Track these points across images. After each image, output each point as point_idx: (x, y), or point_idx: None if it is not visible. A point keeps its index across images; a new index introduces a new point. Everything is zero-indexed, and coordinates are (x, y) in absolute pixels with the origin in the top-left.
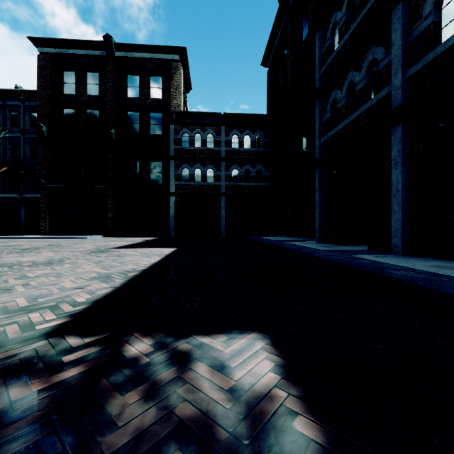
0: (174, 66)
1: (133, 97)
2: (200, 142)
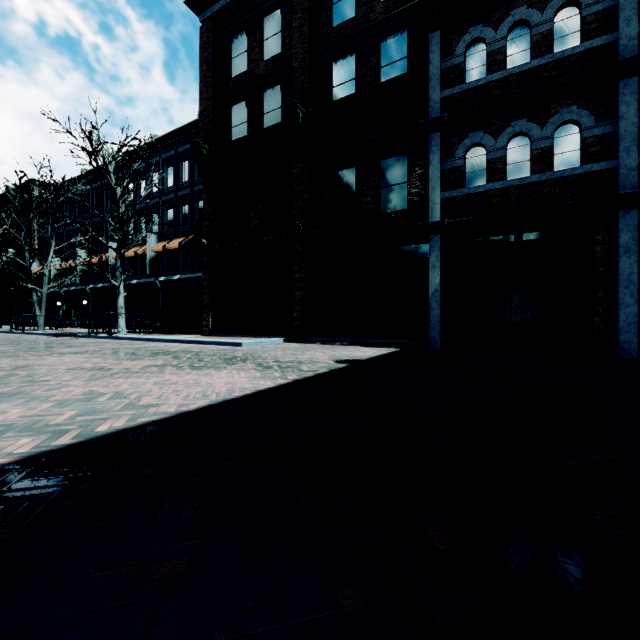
0: None
1: (341, 22)
2: (526, 49)
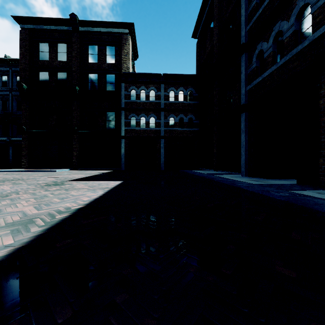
0: (125, 38)
1: (92, 62)
2: (144, 96)
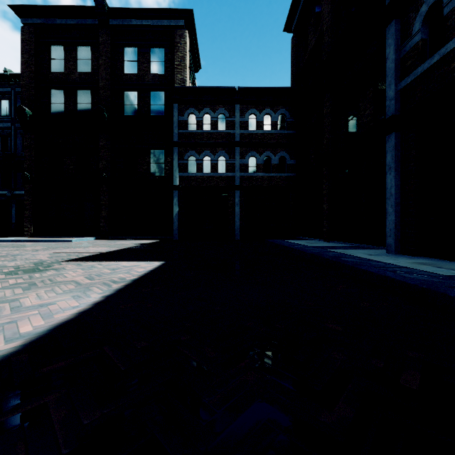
0: (179, 33)
1: (130, 73)
2: (209, 124)
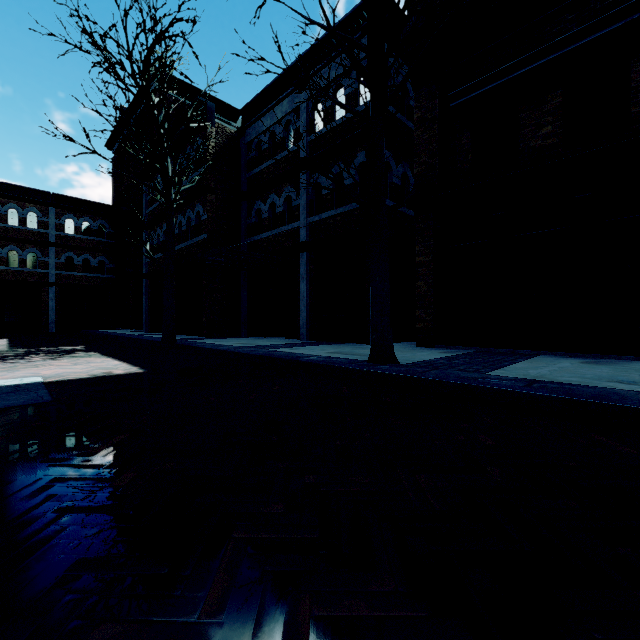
0: None
1: None
2: (17, 219)
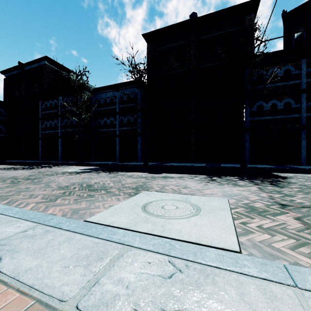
0: None
1: None
2: None
